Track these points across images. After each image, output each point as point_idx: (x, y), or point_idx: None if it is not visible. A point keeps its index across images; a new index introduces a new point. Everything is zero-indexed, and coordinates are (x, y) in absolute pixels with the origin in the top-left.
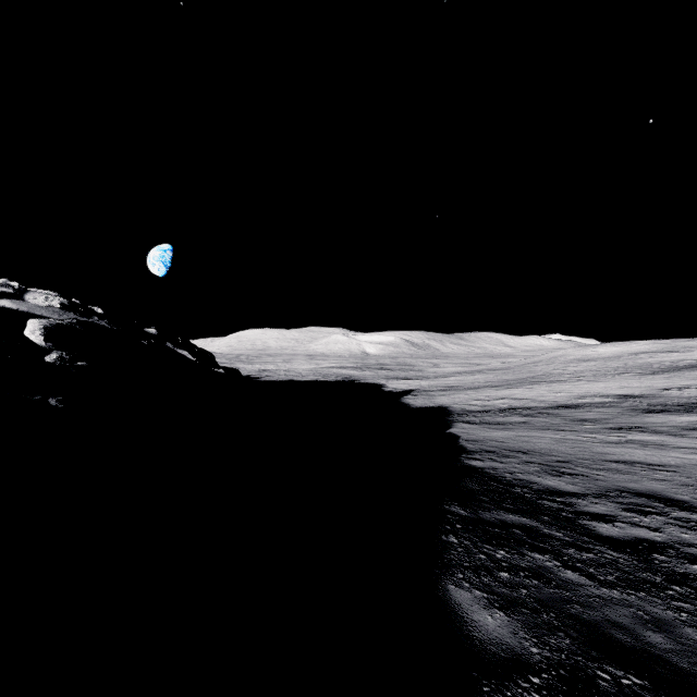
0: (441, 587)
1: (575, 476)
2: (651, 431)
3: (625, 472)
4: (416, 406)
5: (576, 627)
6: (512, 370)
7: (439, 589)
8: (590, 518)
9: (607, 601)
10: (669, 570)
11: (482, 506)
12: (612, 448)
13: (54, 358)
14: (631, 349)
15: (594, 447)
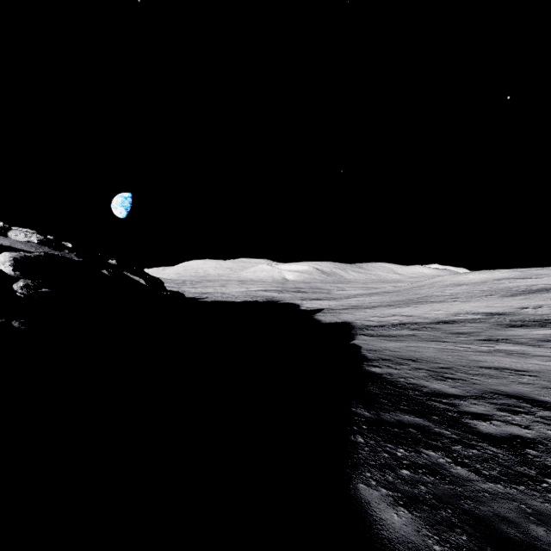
0: (352, 486)
1: (456, 380)
2: (514, 342)
3: (496, 376)
4: (326, 322)
5: (471, 523)
6: (401, 293)
7: (350, 488)
8: (471, 417)
9: (493, 496)
10: (541, 463)
11: (383, 408)
12: (484, 356)
13: (21, 286)
14: (494, 276)
15: (469, 355)
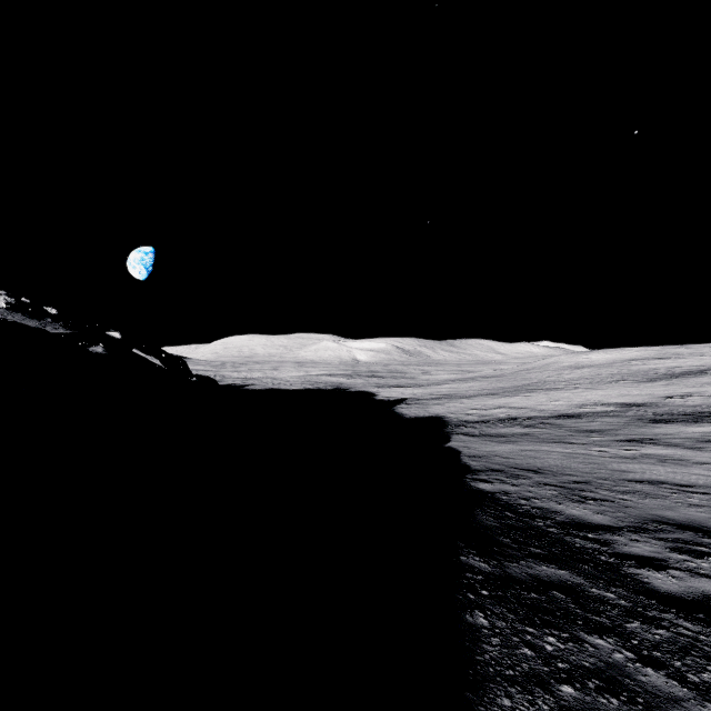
0: None
1: (600, 502)
2: (665, 444)
3: (654, 495)
4: (410, 416)
5: None
6: (506, 378)
7: None
8: (637, 564)
9: None
10: None
11: (507, 554)
12: (628, 464)
13: None
14: (623, 355)
15: (608, 463)
